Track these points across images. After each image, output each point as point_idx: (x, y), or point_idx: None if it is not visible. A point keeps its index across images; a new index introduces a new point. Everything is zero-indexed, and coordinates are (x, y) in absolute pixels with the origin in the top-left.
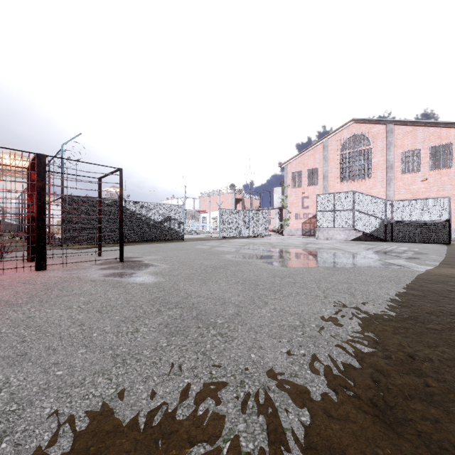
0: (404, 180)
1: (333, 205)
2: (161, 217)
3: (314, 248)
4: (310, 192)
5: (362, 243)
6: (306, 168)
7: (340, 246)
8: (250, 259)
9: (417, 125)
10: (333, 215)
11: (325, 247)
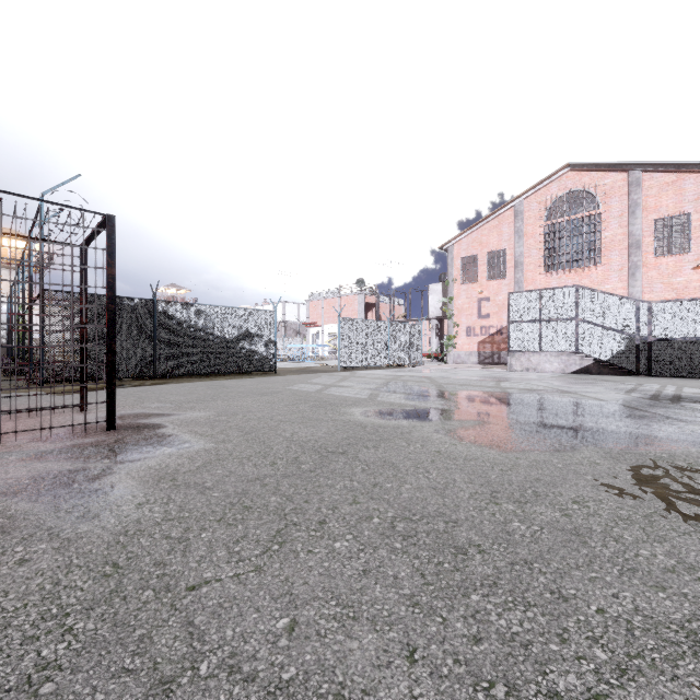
0: (662, 267)
1: (538, 311)
2: (235, 332)
3: (521, 390)
4: (492, 290)
5: (598, 379)
6: (486, 251)
7: (565, 385)
8: (404, 420)
9: (685, 171)
10: (538, 328)
11: (540, 387)
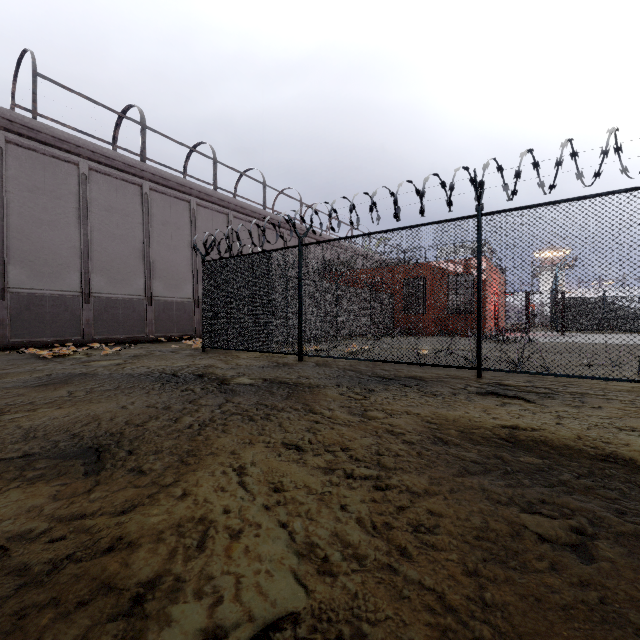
0: None
1: None
2: None
3: None
4: None
5: None
6: None
7: None
8: None
9: None
10: None
11: None
